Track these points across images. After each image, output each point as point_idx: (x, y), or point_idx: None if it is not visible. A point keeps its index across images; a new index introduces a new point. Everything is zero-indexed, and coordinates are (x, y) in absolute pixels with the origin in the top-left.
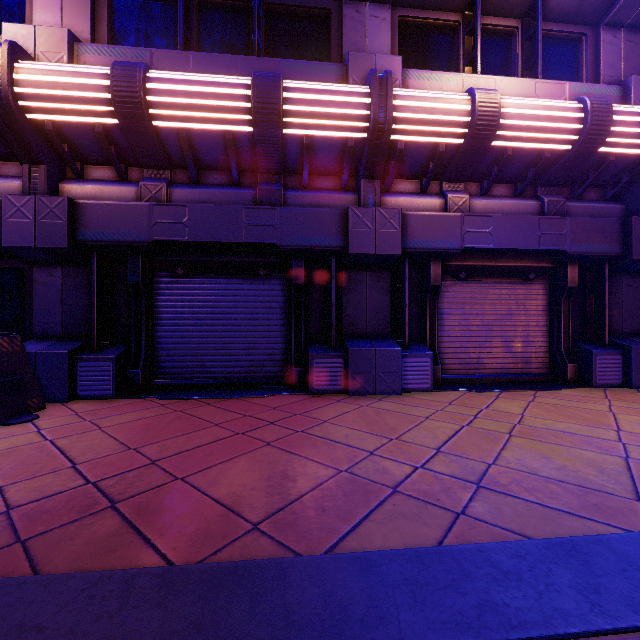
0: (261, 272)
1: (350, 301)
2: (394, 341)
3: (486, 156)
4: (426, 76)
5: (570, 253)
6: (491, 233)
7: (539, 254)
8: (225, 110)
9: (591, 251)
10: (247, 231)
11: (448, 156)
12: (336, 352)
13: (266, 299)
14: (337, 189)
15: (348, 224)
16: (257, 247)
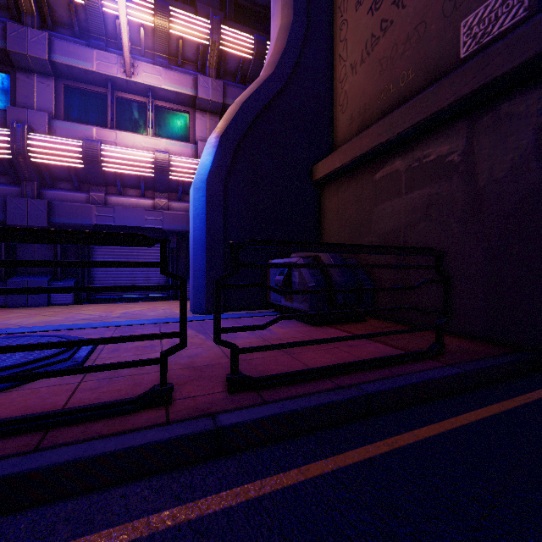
0: None
1: (23, 253)
2: (51, 276)
3: (108, 174)
4: (69, 125)
5: (165, 230)
6: (114, 217)
7: (156, 229)
8: None
9: (177, 229)
10: None
11: (83, 172)
12: (2, 283)
13: None
14: (13, 184)
15: (7, 207)
16: None
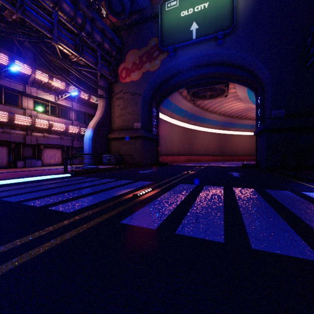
0: (3, 145)
1: (24, 151)
2: (34, 159)
3: (51, 129)
4: (40, 115)
5: (65, 145)
6: (52, 141)
7: (60, 145)
8: (2, 118)
9: (68, 145)
10: (3, 138)
11: (44, 128)
12: (23, 160)
13: (3, 150)
14: (21, 130)
15: (26, 138)
16: (2, 140)
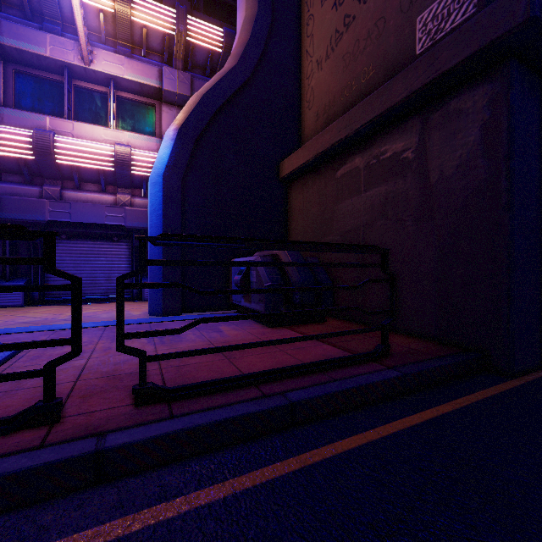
0: None
1: None
2: None
3: (63, 167)
4: (18, 114)
5: (127, 227)
6: (70, 213)
7: (118, 226)
8: None
9: (141, 226)
10: None
11: (35, 164)
12: None
13: None
14: None
15: None
16: None
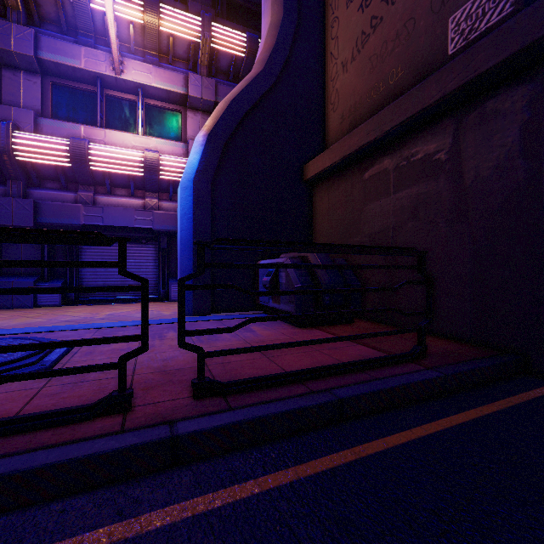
0: None
1: (9, 253)
2: (37, 277)
3: (97, 174)
4: (56, 123)
5: (155, 230)
6: (103, 217)
7: (146, 229)
8: None
9: (168, 229)
10: None
11: (71, 171)
12: None
13: None
14: None
15: None
16: None
